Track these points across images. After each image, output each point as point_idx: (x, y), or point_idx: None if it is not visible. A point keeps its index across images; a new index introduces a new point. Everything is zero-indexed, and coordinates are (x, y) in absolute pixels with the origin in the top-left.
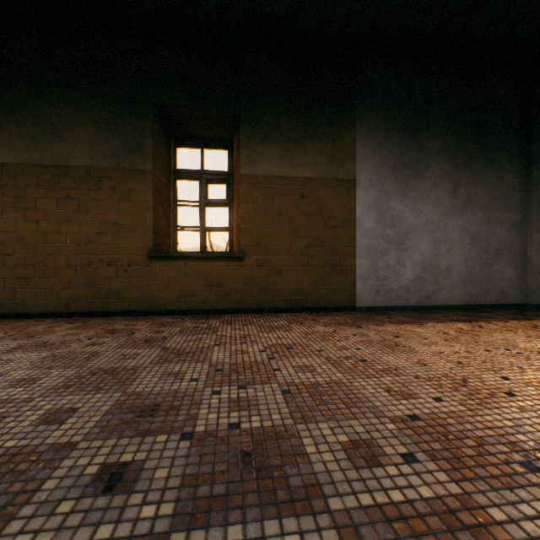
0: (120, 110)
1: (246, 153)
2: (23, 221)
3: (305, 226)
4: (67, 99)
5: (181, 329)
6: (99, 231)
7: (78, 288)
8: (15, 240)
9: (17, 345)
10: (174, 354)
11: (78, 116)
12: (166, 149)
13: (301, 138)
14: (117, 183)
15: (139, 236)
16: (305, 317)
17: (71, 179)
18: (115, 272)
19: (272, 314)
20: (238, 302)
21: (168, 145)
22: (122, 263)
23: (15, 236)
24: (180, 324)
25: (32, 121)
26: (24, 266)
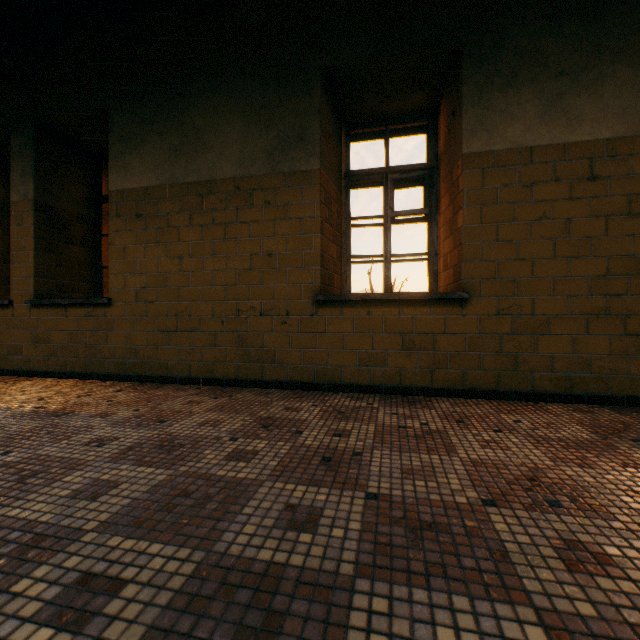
0: (275, 89)
1: (473, 116)
2: (165, 259)
3: (598, 236)
4: (212, 89)
5: (377, 430)
6: (250, 266)
7: (225, 347)
8: (157, 283)
9: (135, 440)
10: (400, 528)
11: (224, 110)
12: (336, 142)
13: (589, 65)
14: (272, 195)
15: (301, 271)
16: (618, 420)
17: (216, 197)
18: (269, 325)
19: (528, 403)
20: (458, 377)
21: (338, 136)
22: (278, 312)
23: (157, 278)
24: (370, 415)
25: (174, 129)
26: (166, 316)
